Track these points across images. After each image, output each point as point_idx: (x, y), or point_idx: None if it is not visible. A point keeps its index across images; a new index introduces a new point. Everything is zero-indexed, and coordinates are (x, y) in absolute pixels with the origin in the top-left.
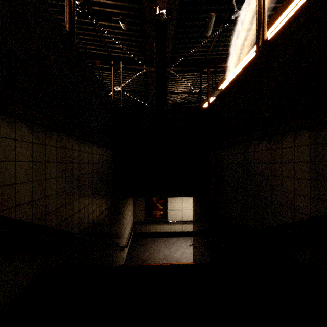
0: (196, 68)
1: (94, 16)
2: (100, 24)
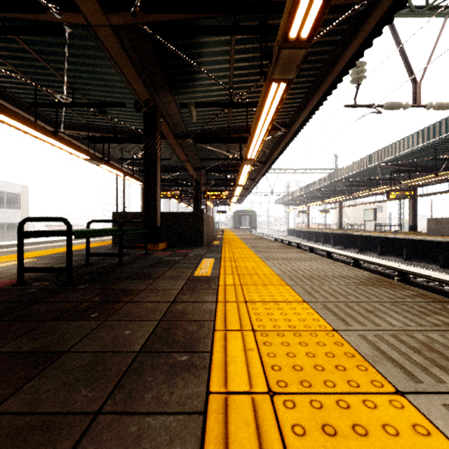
0: (5, 33)
1: (223, 107)
2: (229, 59)
